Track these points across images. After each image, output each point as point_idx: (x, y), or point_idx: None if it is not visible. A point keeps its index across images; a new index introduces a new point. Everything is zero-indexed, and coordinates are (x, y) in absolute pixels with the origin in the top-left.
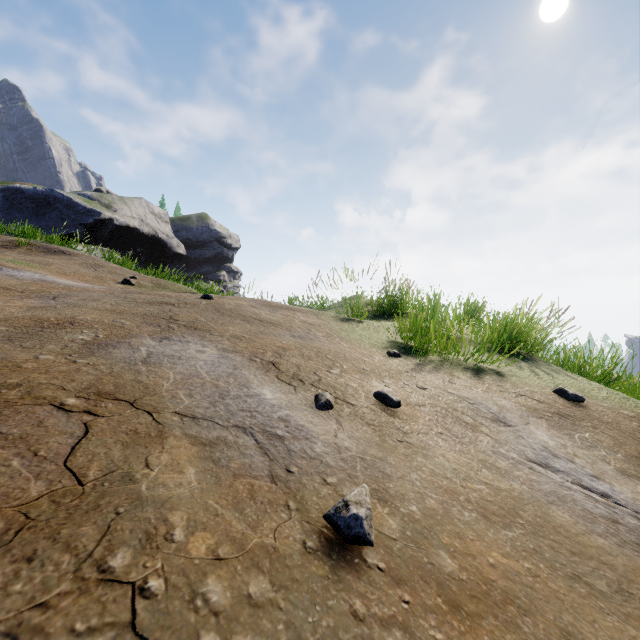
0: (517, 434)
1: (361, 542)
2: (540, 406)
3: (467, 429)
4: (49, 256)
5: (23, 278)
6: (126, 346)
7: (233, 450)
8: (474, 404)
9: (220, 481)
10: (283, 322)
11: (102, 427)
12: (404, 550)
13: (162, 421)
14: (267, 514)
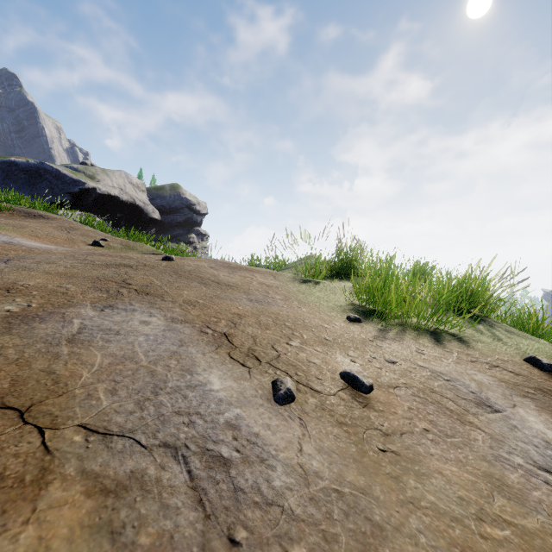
0: (509, 423)
1: None
2: (518, 380)
3: (454, 420)
4: (27, 220)
5: None
6: (57, 318)
7: (150, 499)
8: (450, 381)
9: None
10: (241, 284)
11: None
12: None
13: (54, 446)
14: None
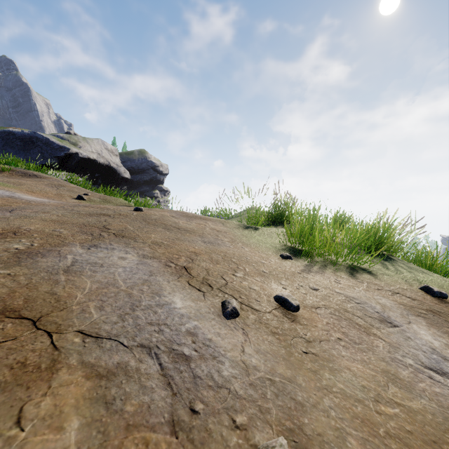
0: (405, 335)
1: None
2: (414, 303)
3: (361, 332)
4: (24, 178)
5: None
6: (55, 254)
7: (133, 382)
8: (360, 304)
9: (107, 440)
10: (196, 229)
11: None
12: None
13: (60, 345)
14: None
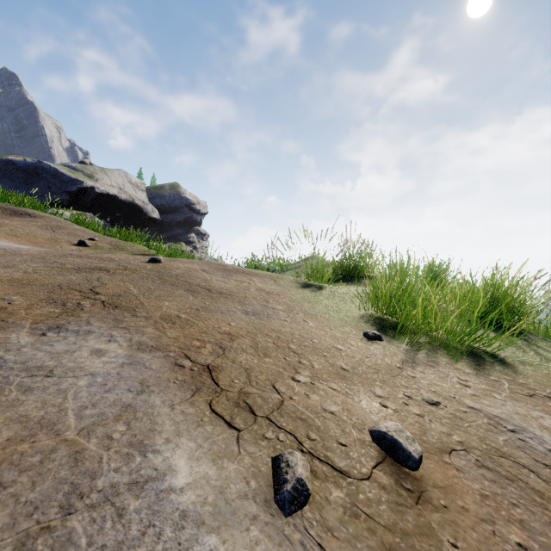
0: None
1: None
2: None
3: None
4: (11, 218)
5: None
6: None
7: None
8: (516, 432)
9: None
10: (236, 291)
11: None
12: None
13: None
14: None
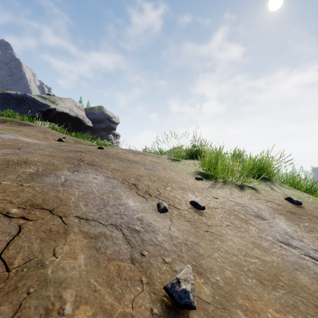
0: (269, 224)
1: (188, 307)
2: (279, 207)
3: (242, 222)
4: (21, 127)
5: (5, 138)
6: (53, 175)
7: (109, 241)
8: (244, 207)
9: (99, 264)
10: (140, 161)
11: (30, 228)
12: (215, 311)
13: (67, 222)
14: (128, 288)
